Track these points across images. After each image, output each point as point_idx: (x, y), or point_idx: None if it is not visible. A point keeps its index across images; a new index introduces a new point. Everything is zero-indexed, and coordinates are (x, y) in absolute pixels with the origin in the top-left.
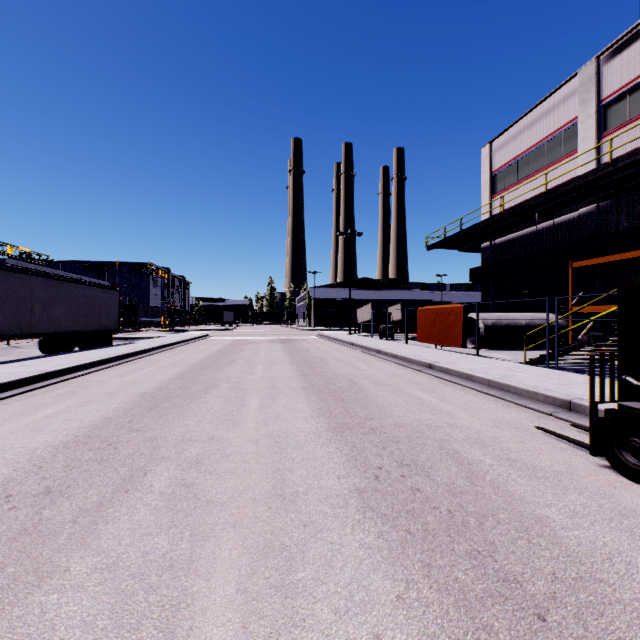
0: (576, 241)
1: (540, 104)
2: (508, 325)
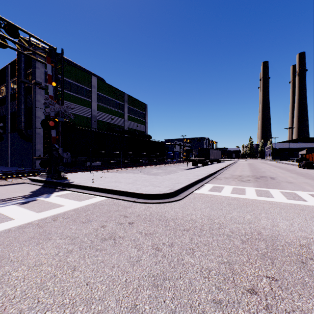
0: None
1: None
2: None
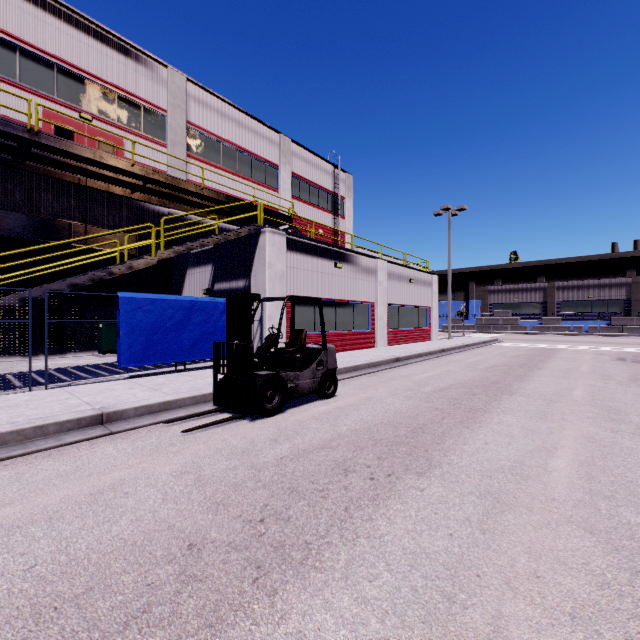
0: None
1: None
2: None
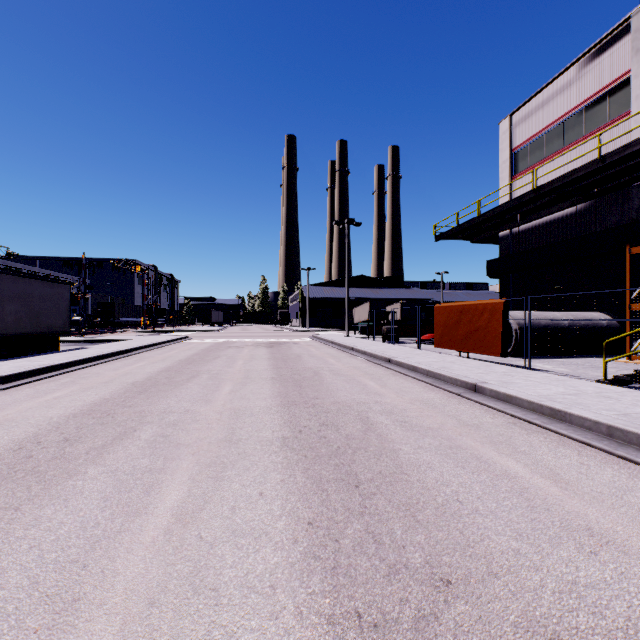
0: (634, 221)
1: (576, 62)
2: (547, 326)
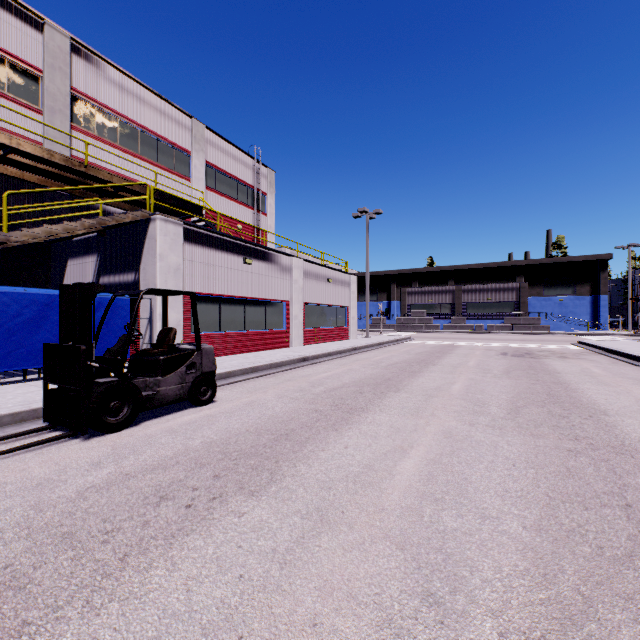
0: None
1: None
2: None
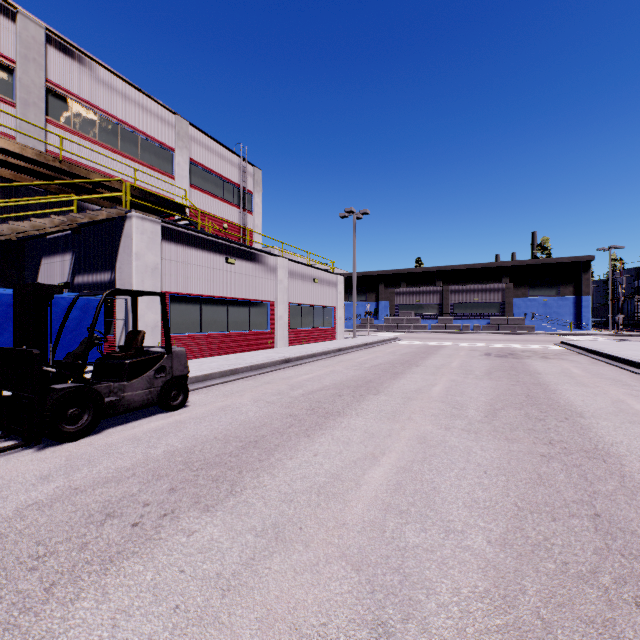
0: None
1: None
2: None
